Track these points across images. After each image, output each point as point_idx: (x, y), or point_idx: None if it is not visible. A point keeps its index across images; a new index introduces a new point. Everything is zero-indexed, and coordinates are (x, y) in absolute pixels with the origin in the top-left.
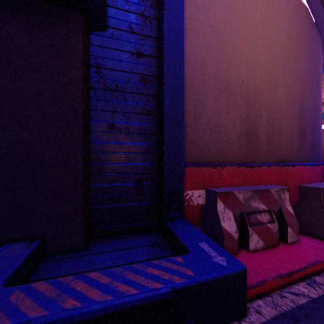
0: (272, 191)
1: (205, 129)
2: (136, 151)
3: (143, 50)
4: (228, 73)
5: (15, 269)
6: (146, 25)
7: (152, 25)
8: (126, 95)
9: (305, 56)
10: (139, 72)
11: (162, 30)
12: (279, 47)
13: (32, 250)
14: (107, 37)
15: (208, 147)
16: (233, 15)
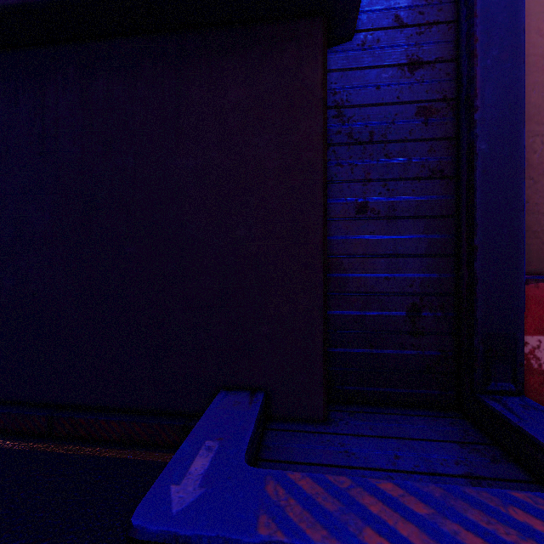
0: None
1: None
2: (408, 252)
3: (422, 54)
4: None
5: (250, 436)
6: (428, 2)
7: None
8: (389, 148)
9: None
10: (414, 99)
11: None
12: None
13: (259, 409)
14: (354, 50)
15: None
16: None
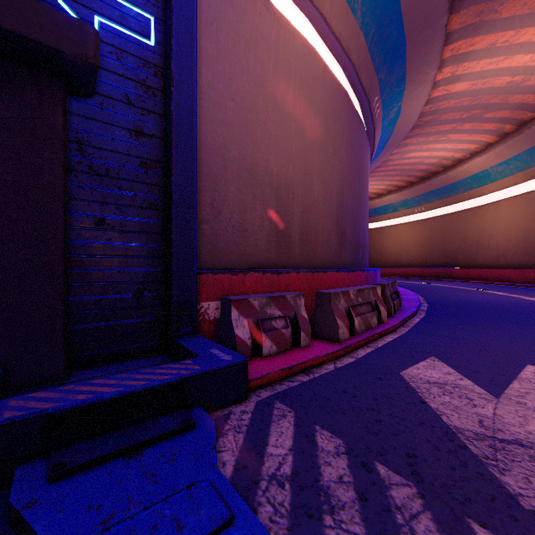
0: (288, 297)
1: (227, 227)
2: (135, 254)
3: (145, 128)
4: (254, 160)
5: None
6: (148, 97)
7: (157, 98)
8: (122, 183)
9: (345, 146)
10: (139, 155)
11: (170, 110)
12: (315, 134)
13: None
14: (94, 105)
15: (230, 249)
16: (261, 90)
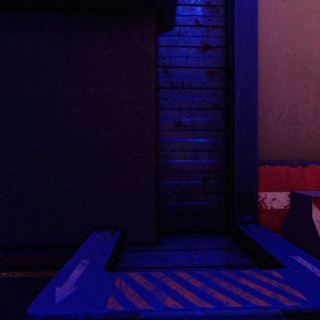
0: None
1: (277, 121)
2: (202, 148)
3: (209, 42)
4: (307, 52)
5: (109, 255)
6: (212, 15)
7: (219, 13)
8: (192, 92)
9: None
10: (205, 66)
11: (232, 16)
12: None
13: (117, 239)
14: (174, 35)
15: (280, 142)
16: None
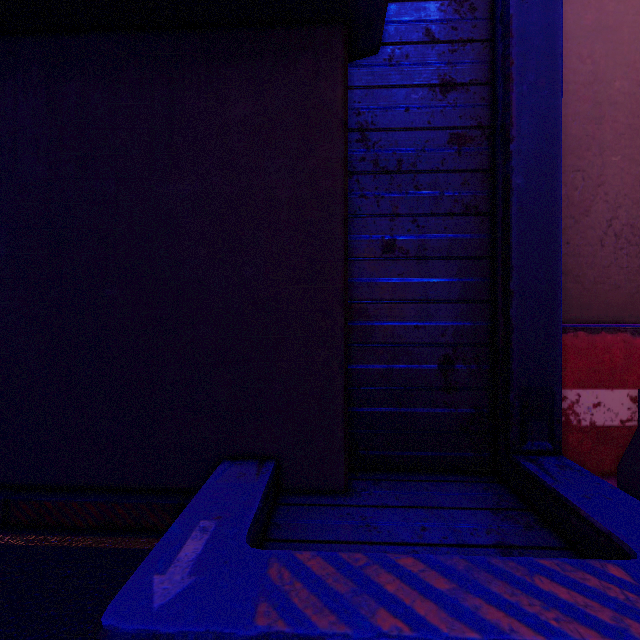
0: None
1: (602, 238)
2: (440, 297)
3: (456, 74)
4: None
5: (255, 513)
6: (461, 17)
7: (477, 13)
8: (419, 179)
9: None
10: (447, 125)
11: (505, 17)
12: None
13: (268, 481)
14: (380, 65)
15: (609, 283)
16: None
